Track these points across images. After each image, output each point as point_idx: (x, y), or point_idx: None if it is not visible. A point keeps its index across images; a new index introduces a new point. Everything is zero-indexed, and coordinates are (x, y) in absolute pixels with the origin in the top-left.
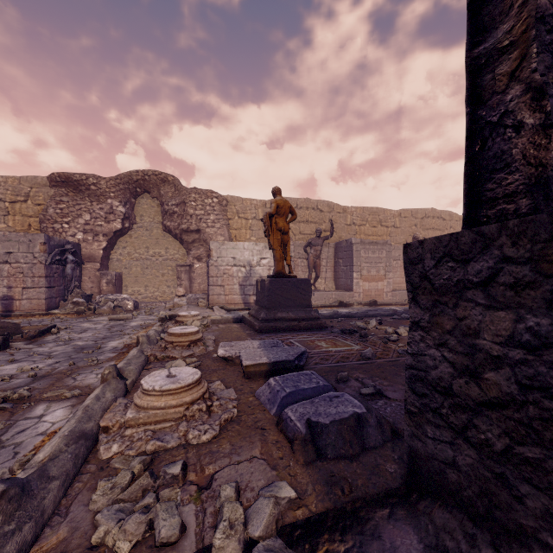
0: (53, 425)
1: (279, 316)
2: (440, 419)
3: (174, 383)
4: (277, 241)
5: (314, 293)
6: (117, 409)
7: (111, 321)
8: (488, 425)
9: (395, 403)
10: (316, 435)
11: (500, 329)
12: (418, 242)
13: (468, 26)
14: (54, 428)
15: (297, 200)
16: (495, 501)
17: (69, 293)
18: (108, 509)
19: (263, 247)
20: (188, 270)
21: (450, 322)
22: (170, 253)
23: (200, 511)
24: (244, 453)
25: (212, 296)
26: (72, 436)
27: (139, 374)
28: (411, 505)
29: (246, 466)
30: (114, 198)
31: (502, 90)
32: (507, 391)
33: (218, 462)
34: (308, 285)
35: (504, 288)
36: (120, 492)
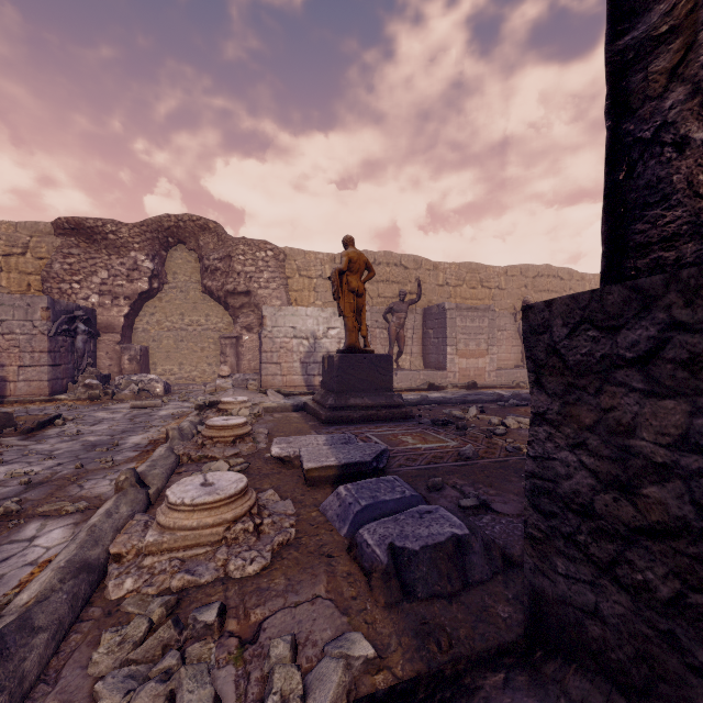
0: (47, 551)
1: (352, 403)
2: (575, 549)
3: (210, 494)
4: (350, 306)
5: (396, 372)
6: (133, 529)
7: (134, 410)
8: (648, 561)
9: (505, 520)
10: (402, 566)
11: (667, 425)
12: (544, 303)
13: (609, 10)
14: (48, 555)
15: (375, 254)
16: (659, 670)
17: (80, 373)
18: (113, 674)
19: (331, 314)
20: (235, 343)
21: (591, 414)
22: (212, 321)
23: (242, 677)
24: (305, 590)
25: (265, 377)
26: (69, 568)
27: (167, 480)
28: (535, 667)
29: (307, 609)
30: (139, 250)
31: (658, 94)
32: (678, 515)
33: (268, 604)
34: (390, 363)
35: (673, 366)
36: (132, 648)
